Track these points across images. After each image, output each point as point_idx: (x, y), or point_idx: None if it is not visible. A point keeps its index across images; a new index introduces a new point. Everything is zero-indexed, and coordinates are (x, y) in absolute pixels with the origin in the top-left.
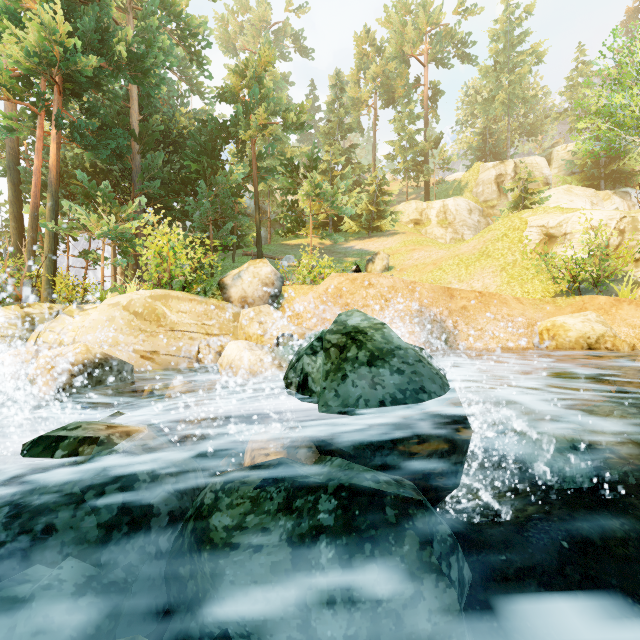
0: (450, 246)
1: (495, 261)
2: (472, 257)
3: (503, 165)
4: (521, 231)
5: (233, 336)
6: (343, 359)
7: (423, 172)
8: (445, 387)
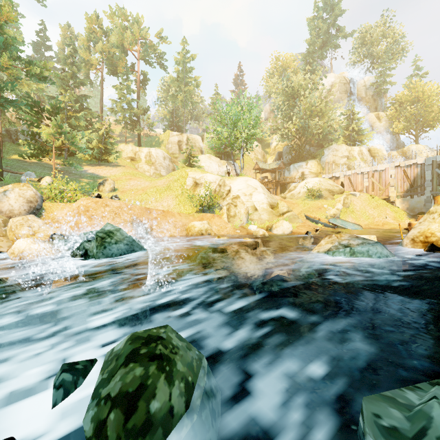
0: (152, 180)
1: (174, 192)
2: (163, 189)
3: (181, 136)
4: (185, 178)
5: (3, 236)
6: (105, 242)
7: (137, 127)
8: (142, 249)
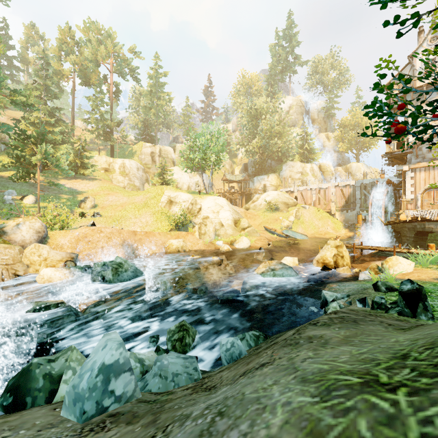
0: (129, 195)
1: (151, 209)
2: (141, 205)
3: (154, 147)
4: (161, 196)
5: (20, 262)
6: (118, 271)
7: (110, 138)
8: (142, 273)
